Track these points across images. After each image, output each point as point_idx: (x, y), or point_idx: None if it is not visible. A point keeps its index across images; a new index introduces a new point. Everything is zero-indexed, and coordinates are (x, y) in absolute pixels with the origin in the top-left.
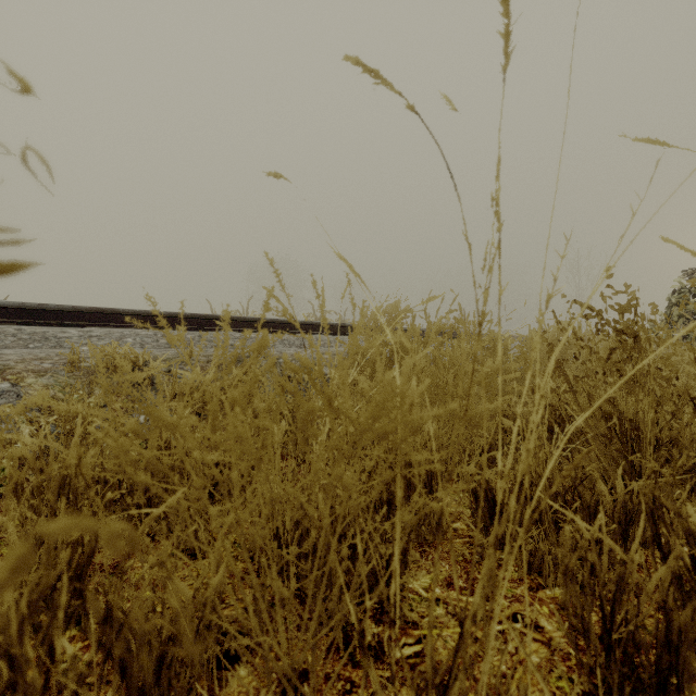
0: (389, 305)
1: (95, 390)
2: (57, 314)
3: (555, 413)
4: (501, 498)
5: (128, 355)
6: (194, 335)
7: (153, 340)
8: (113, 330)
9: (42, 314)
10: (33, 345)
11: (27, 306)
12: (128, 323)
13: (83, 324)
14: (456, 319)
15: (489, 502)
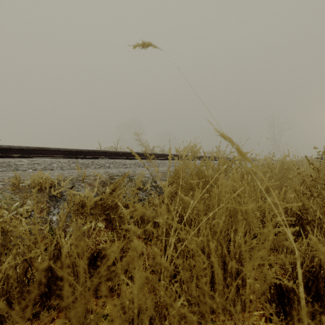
0: (191, 146)
1: (27, 201)
2: (19, 151)
3: (296, 213)
4: (287, 287)
5: (47, 179)
6: (89, 161)
7: (67, 165)
8: (47, 159)
9: (11, 151)
10: (1, 169)
11: (3, 146)
12: (56, 155)
13: (31, 156)
14: (235, 157)
15: (277, 288)
